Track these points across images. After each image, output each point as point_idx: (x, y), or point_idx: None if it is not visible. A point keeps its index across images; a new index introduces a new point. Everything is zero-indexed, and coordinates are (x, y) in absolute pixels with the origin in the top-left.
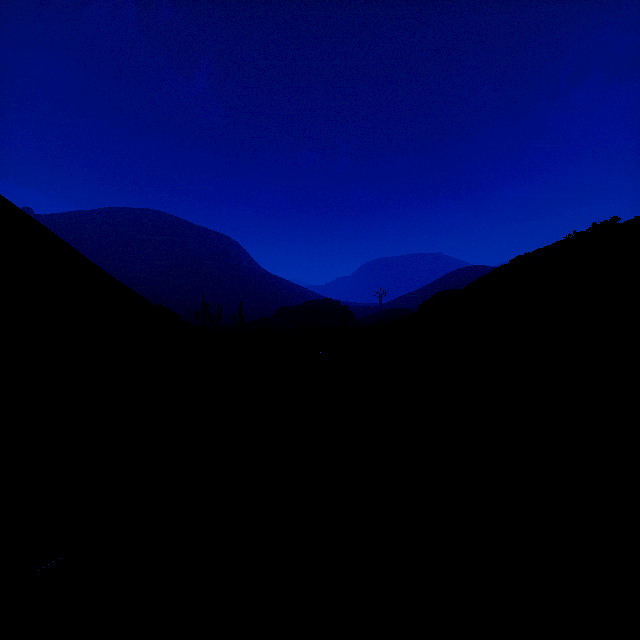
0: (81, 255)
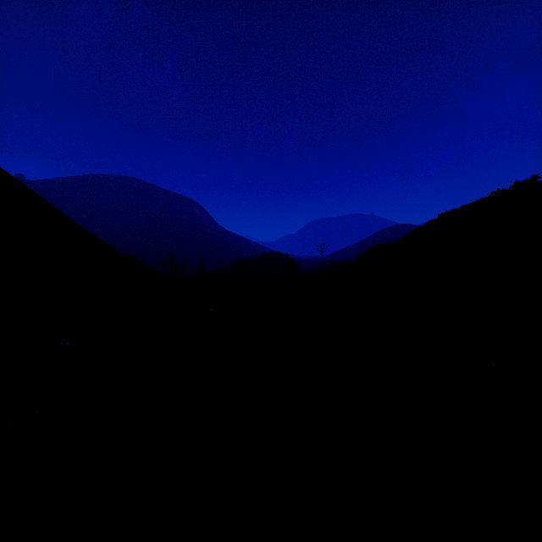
0: (55, 209)
